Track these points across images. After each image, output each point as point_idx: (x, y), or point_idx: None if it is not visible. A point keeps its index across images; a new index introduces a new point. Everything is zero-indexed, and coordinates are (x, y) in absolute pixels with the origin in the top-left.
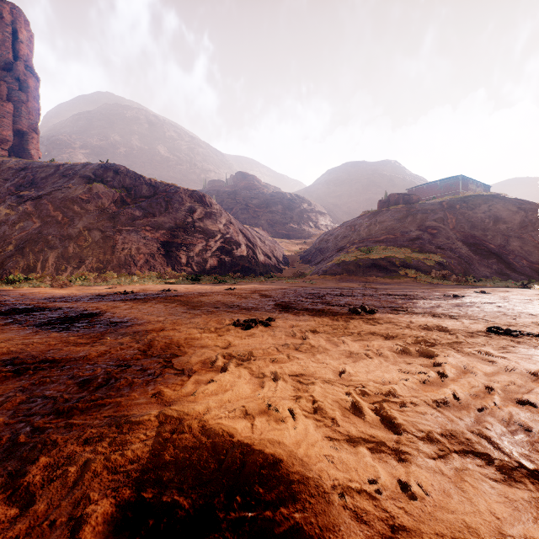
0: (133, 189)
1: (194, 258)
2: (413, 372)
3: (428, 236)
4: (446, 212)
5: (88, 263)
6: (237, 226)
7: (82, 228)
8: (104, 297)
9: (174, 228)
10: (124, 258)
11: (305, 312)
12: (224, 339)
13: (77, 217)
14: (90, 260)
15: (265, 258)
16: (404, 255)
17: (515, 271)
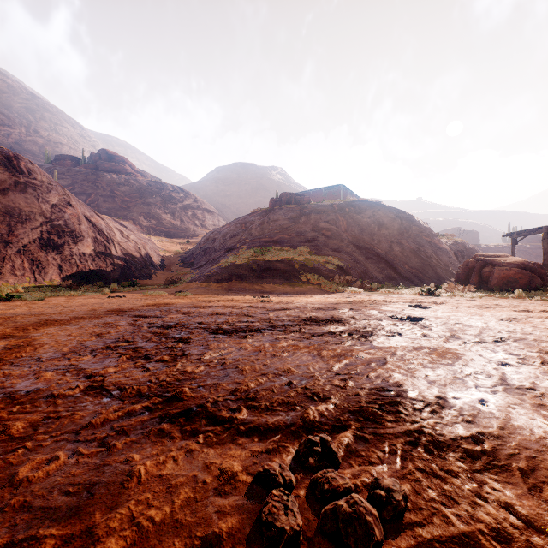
0: None
1: None
2: None
3: (323, 237)
4: (338, 214)
5: None
6: (80, 211)
7: None
8: None
9: None
10: None
11: None
12: None
13: None
14: None
15: (126, 259)
16: (303, 257)
17: (401, 276)
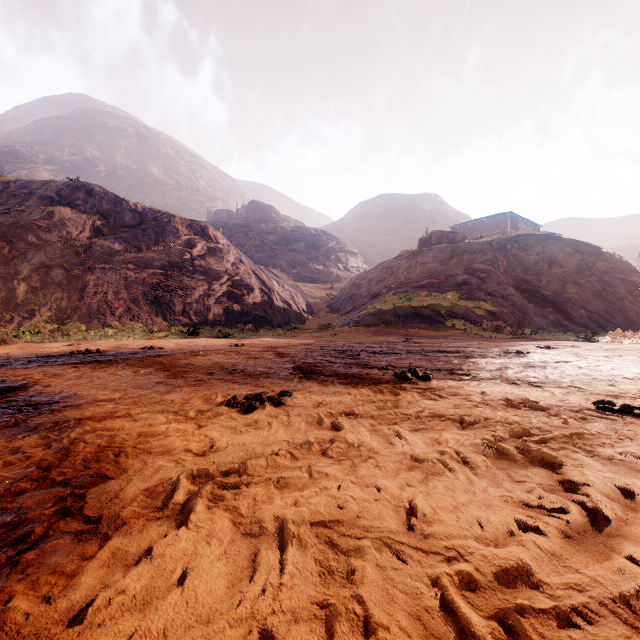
0: (112, 215)
1: (192, 305)
2: (536, 506)
3: (476, 280)
4: (496, 253)
5: (44, 311)
6: (249, 266)
7: (37, 265)
8: (50, 359)
9: (167, 267)
10: (96, 304)
11: (335, 380)
12: (204, 435)
13: (32, 250)
14: (48, 307)
15: (284, 306)
16: (451, 303)
17: (573, 322)
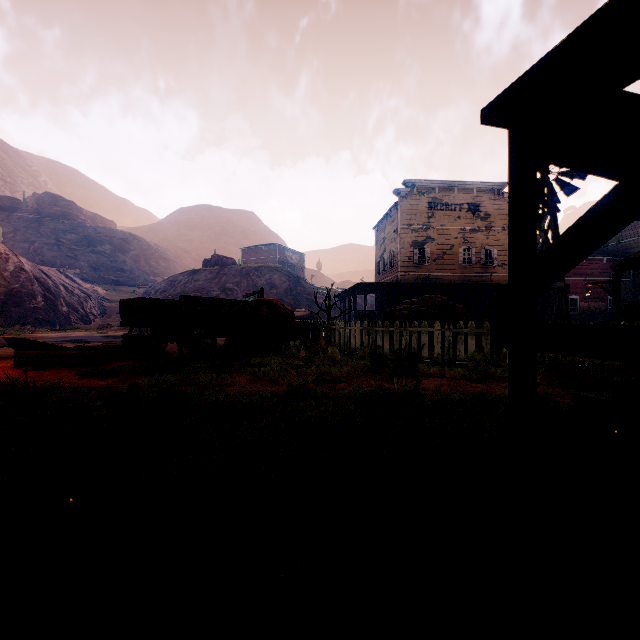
0: None
1: None
2: None
3: (224, 296)
4: (243, 278)
5: None
6: (32, 274)
7: None
8: None
9: None
10: None
11: None
12: None
13: None
14: None
15: (70, 310)
16: None
17: None
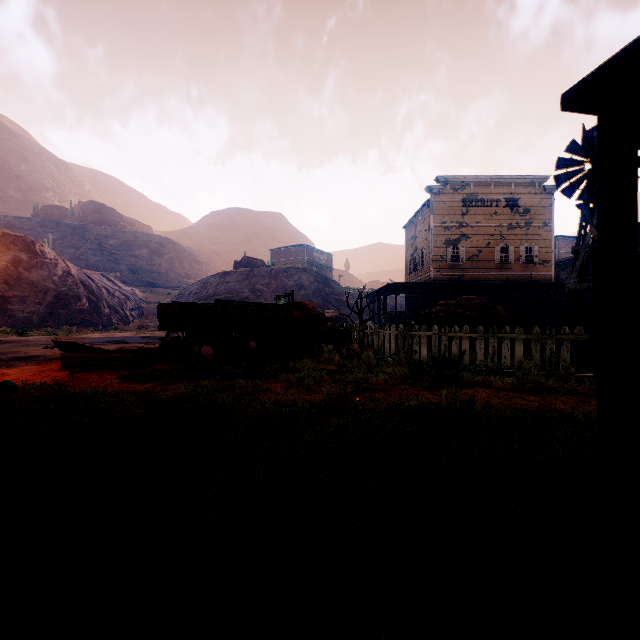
0: None
1: (19, 311)
2: None
3: (254, 297)
4: (272, 279)
5: None
6: (78, 278)
7: None
8: None
9: None
10: None
11: None
12: (37, 350)
13: None
14: None
15: (111, 312)
16: None
17: None
